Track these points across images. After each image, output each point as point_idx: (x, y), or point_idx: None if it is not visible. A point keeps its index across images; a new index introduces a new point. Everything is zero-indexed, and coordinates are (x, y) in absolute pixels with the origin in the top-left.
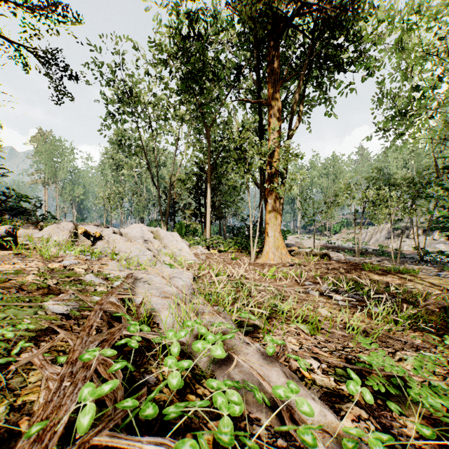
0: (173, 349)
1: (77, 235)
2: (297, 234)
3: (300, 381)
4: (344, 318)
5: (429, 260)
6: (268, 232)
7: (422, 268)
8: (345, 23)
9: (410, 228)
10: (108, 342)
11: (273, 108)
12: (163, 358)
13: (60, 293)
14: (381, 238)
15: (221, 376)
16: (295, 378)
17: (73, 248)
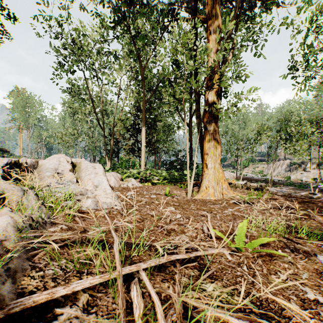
0: None
1: None
2: None
3: None
4: None
5: None
6: (207, 164)
7: None
8: None
9: (305, 163)
10: None
11: (213, 23)
12: None
13: None
14: (282, 171)
15: None
16: None
17: None
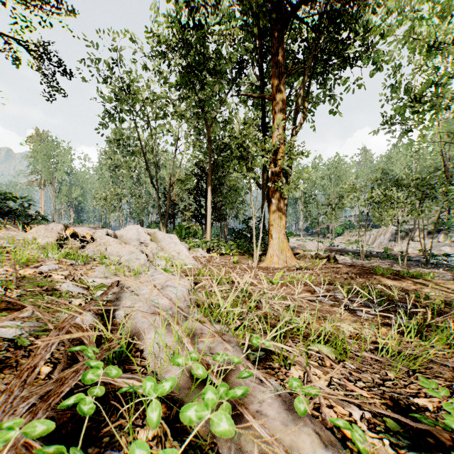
0: (151, 414)
1: (67, 237)
2: (299, 237)
3: (342, 447)
4: (371, 335)
5: (435, 263)
6: (272, 234)
7: (434, 272)
8: (352, 15)
9: (414, 230)
10: (47, 403)
11: (278, 103)
12: (141, 413)
13: (22, 308)
14: (385, 240)
15: (226, 447)
16: (333, 441)
17: (56, 251)
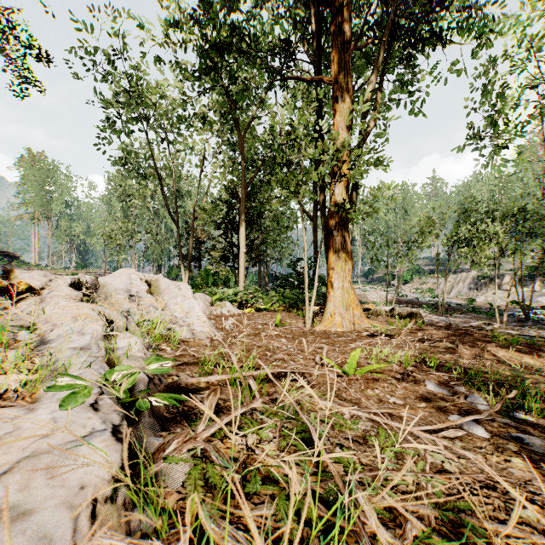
0: None
1: None
2: (357, 284)
3: None
4: None
5: (534, 319)
6: (332, 282)
7: None
8: None
9: (501, 276)
10: None
11: (341, 87)
12: None
13: None
14: (464, 289)
15: None
16: None
17: None
